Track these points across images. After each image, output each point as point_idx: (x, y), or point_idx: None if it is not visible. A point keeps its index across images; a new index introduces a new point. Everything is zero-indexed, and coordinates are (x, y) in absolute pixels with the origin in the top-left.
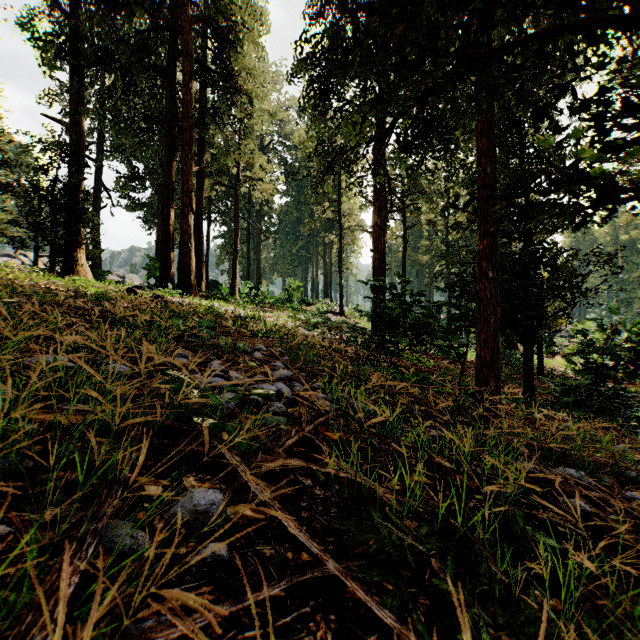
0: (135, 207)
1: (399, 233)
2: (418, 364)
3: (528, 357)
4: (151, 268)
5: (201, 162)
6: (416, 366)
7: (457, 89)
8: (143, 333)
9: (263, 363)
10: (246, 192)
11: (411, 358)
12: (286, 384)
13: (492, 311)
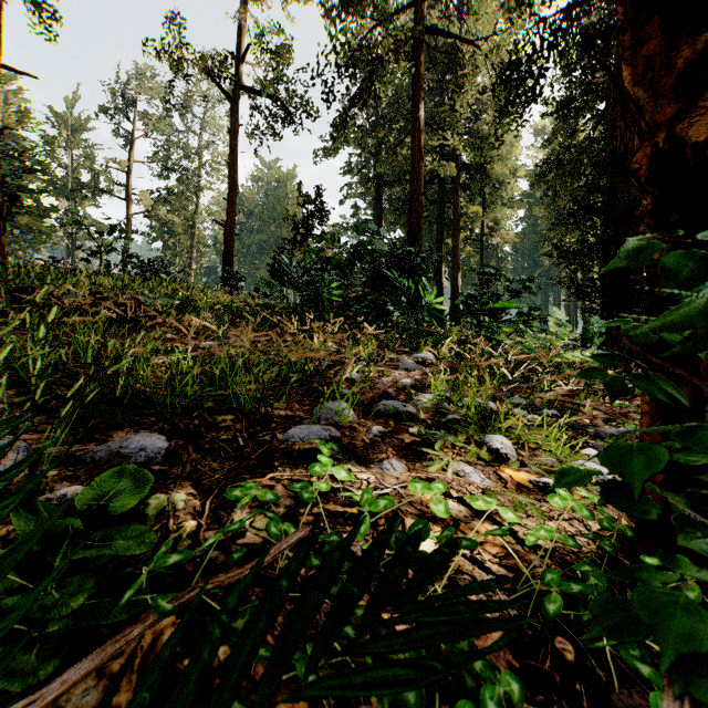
0: None
1: None
2: None
3: None
4: None
5: None
6: None
7: None
8: None
9: None
10: None
11: None
12: None
13: None
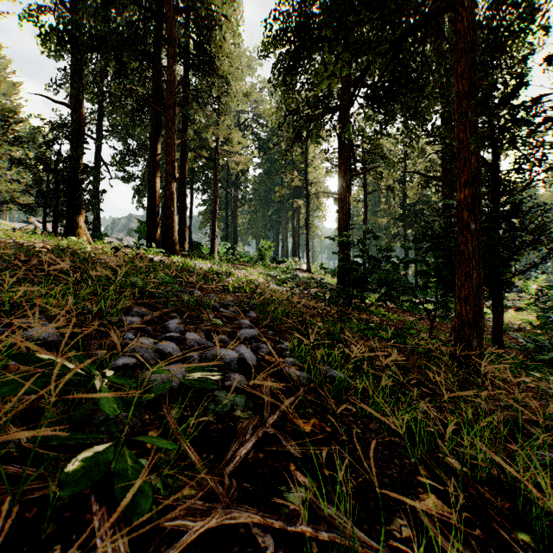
0: (129, 179)
1: (360, 198)
2: (383, 318)
3: (497, 313)
4: (141, 231)
5: (184, 137)
6: (380, 320)
7: (427, 42)
8: (104, 289)
9: (230, 320)
10: (225, 165)
11: (376, 312)
12: (251, 345)
13: (474, 266)
